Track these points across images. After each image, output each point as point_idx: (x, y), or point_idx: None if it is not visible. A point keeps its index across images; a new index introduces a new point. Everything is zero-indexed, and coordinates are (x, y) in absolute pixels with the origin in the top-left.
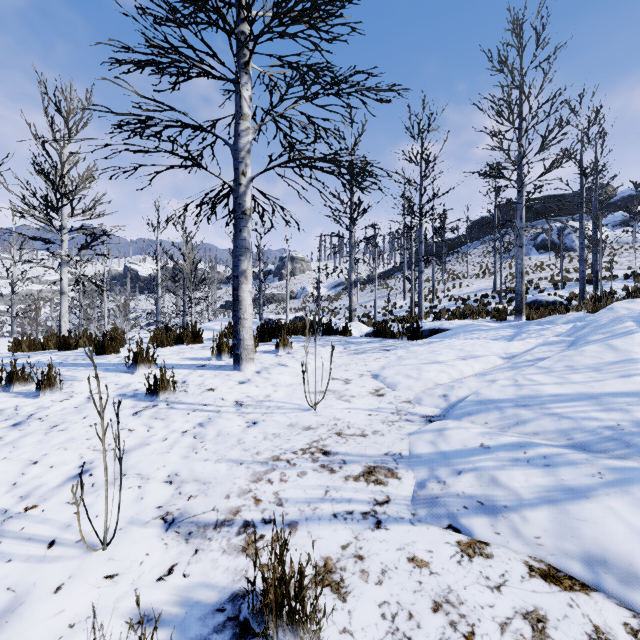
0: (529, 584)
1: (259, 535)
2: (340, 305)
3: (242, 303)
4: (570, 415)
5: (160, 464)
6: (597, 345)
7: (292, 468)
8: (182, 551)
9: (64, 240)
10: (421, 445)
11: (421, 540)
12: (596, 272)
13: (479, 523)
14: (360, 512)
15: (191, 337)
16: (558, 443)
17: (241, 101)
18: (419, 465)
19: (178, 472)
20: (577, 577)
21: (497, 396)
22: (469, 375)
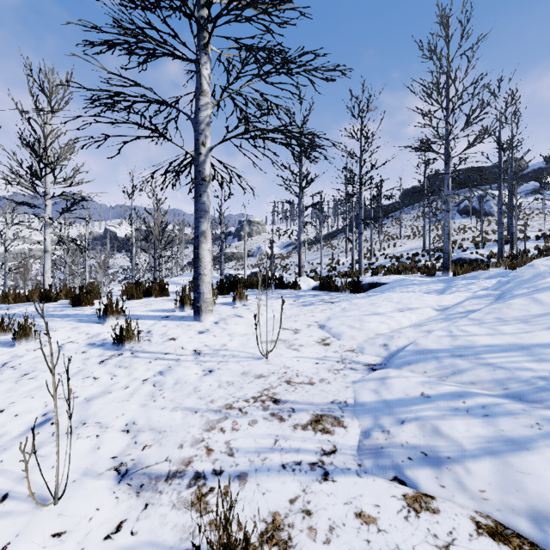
0: (478, 543)
1: (209, 488)
2: (291, 262)
3: (202, 260)
4: (504, 365)
5: (119, 412)
6: (523, 299)
7: (244, 416)
8: (132, 505)
9: (47, 205)
10: (365, 393)
11: (368, 493)
12: (512, 234)
13: (424, 475)
14: (308, 463)
15: (158, 290)
16: (494, 393)
17: (201, 79)
18: (364, 413)
19: (136, 420)
20: (525, 535)
21: (434, 346)
22: (406, 326)
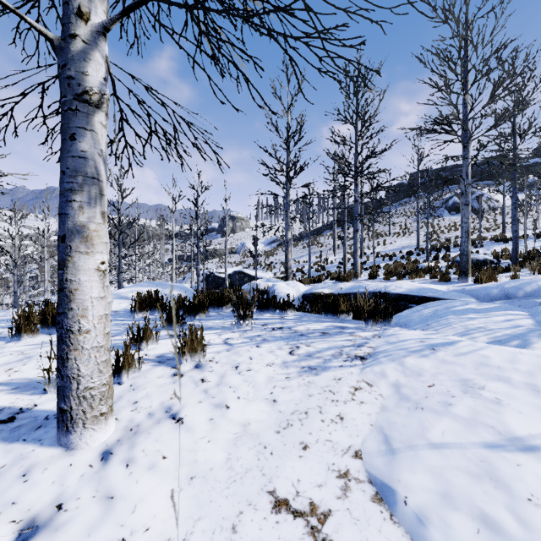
0: None
1: None
2: (275, 260)
3: (75, 296)
4: None
5: None
6: None
7: None
8: None
9: None
10: None
11: None
12: None
13: None
14: None
15: None
16: None
17: None
18: None
19: None
20: None
21: None
22: None
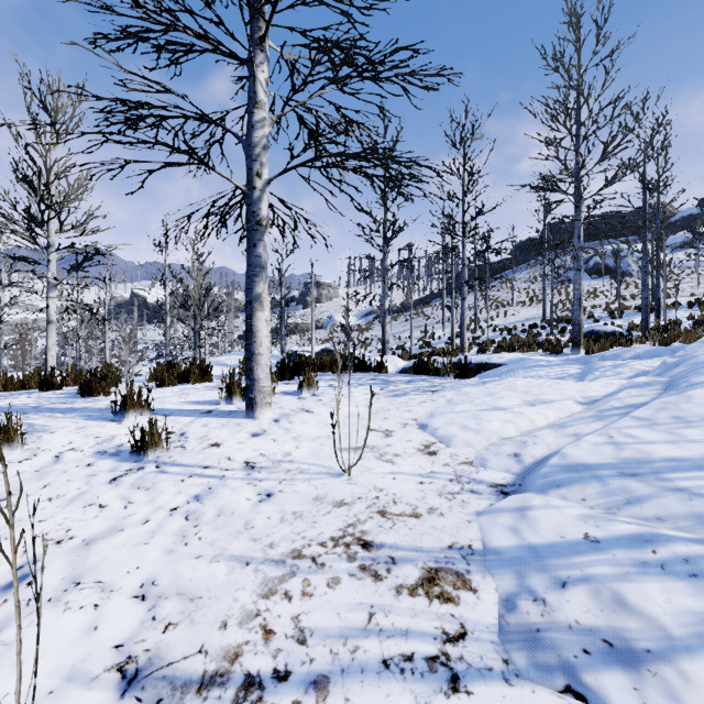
0: None
1: None
2: (371, 336)
3: (256, 335)
4: None
5: (132, 564)
6: None
7: (319, 571)
8: None
9: (51, 260)
10: (498, 533)
11: None
12: (658, 299)
13: (614, 684)
14: (424, 657)
15: (198, 374)
16: (697, 535)
17: (255, 85)
18: (500, 567)
19: (156, 578)
20: None
21: (591, 459)
22: (542, 426)
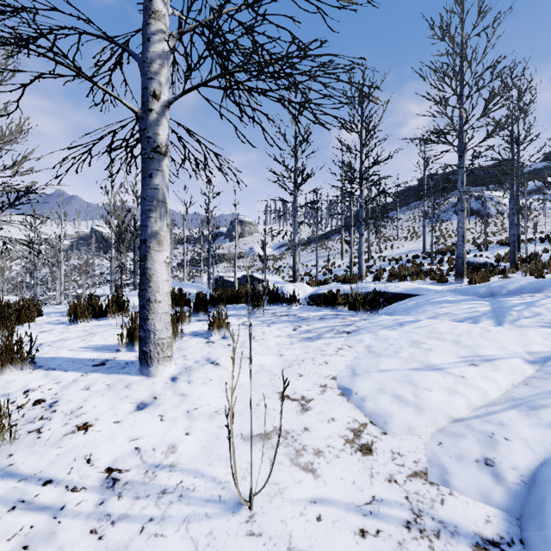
0: None
1: None
2: (284, 264)
3: (152, 279)
4: None
5: None
6: None
7: None
8: None
9: None
10: None
11: None
12: (518, 236)
13: None
14: None
15: (114, 310)
16: None
17: None
18: None
19: None
20: None
21: None
22: (496, 398)
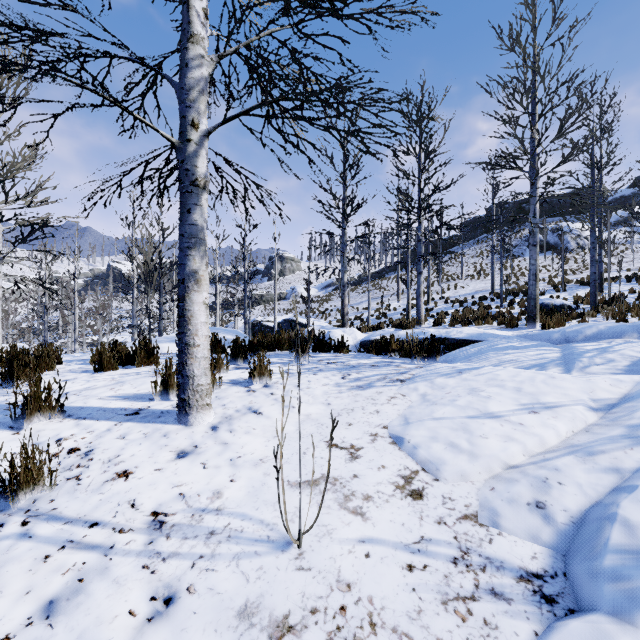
0: None
1: None
2: (331, 306)
3: (191, 321)
4: None
5: None
6: None
7: None
8: None
9: None
10: None
11: None
12: (601, 274)
13: None
14: None
15: (143, 357)
16: None
17: (189, 13)
18: None
19: None
20: None
21: None
22: (554, 445)
